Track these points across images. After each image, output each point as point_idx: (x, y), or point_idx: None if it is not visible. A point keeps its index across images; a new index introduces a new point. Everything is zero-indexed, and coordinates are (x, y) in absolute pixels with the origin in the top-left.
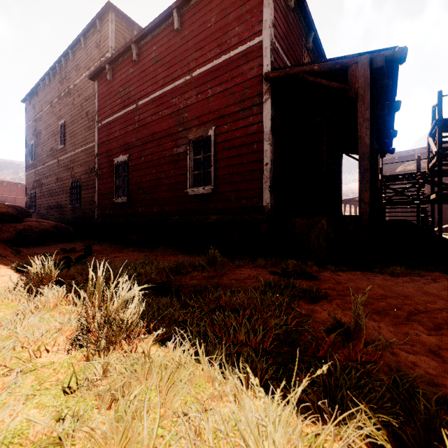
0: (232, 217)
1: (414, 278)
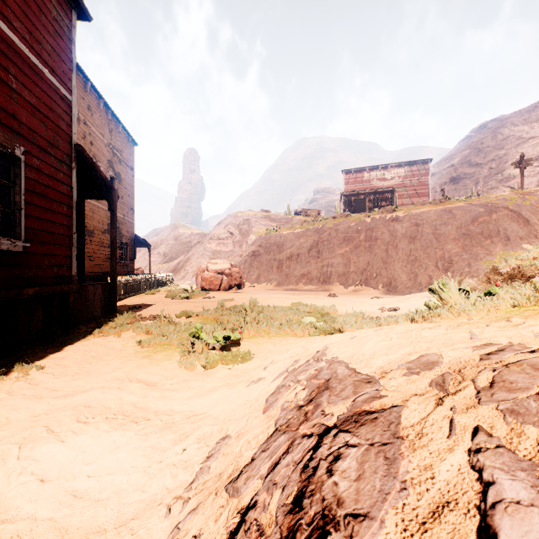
0: (53, 289)
1: (135, 311)
